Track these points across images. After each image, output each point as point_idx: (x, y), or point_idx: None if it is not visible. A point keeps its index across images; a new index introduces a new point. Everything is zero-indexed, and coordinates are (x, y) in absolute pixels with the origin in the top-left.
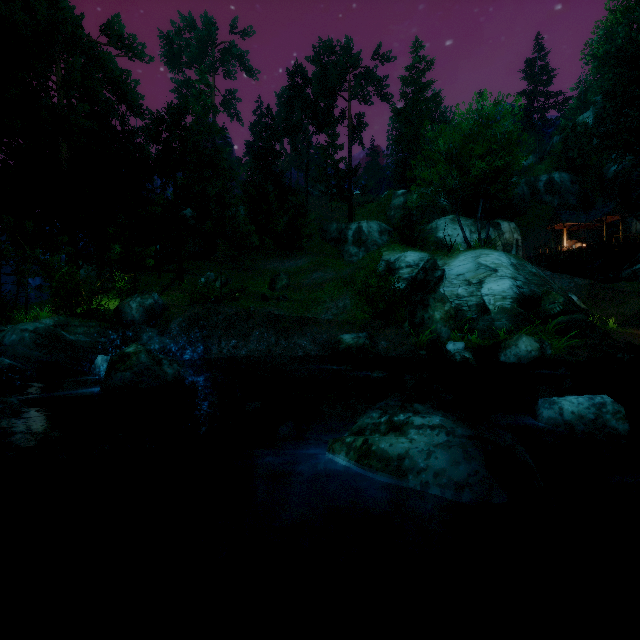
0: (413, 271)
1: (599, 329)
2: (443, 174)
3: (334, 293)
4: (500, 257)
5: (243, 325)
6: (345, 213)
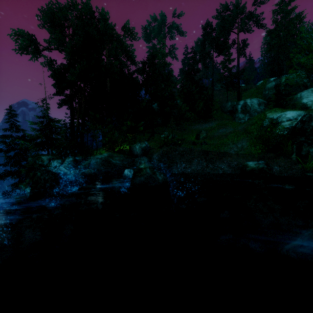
0: (292, 123)
1: None
2: None
3: (234, 139)
4: None
5: (188, 156)
6: (234, 96)
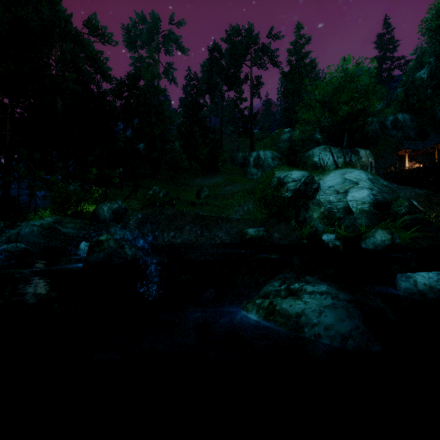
0: (297, 184)
1: (435, 225)
2: (318, 116)
3: (241, 200)
4: (360, 174)
5: (179, 222)
6: (248, 145)
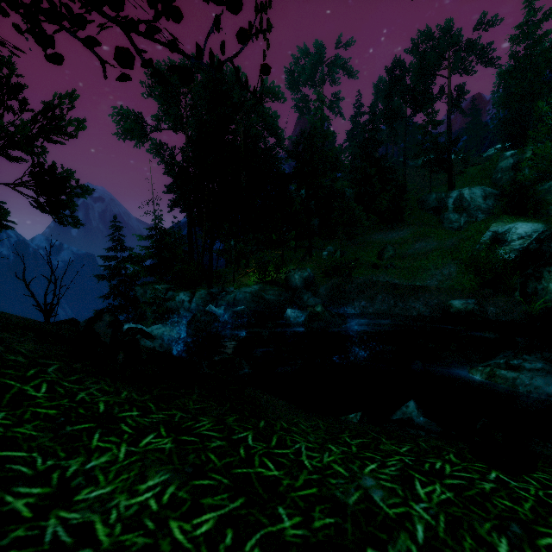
0: (525, 242)
1: None
2: None
3: (438, 262)
4: None
5: (369, 291)
6: (443, 180)
